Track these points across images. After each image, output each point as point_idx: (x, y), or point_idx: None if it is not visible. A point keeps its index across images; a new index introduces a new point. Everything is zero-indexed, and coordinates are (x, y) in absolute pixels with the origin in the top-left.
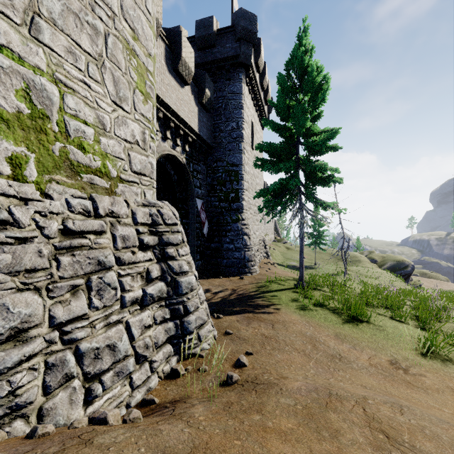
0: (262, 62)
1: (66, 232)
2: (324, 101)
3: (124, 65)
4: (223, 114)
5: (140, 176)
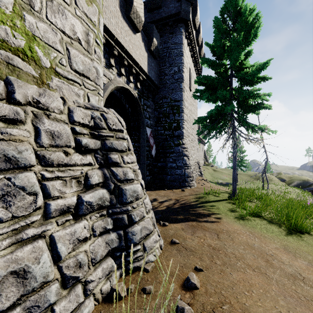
0: (198, 20)
1: None
2: (256, 36)
3: None
4: (167, 61)
5: (82, 77)
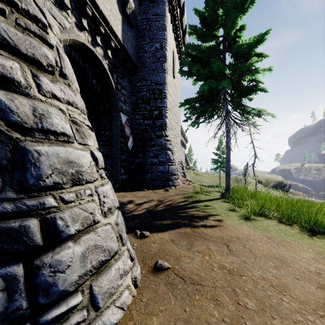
0: None
1: None
2: (253, 2)
3: None
4: (147, 35)
5: None
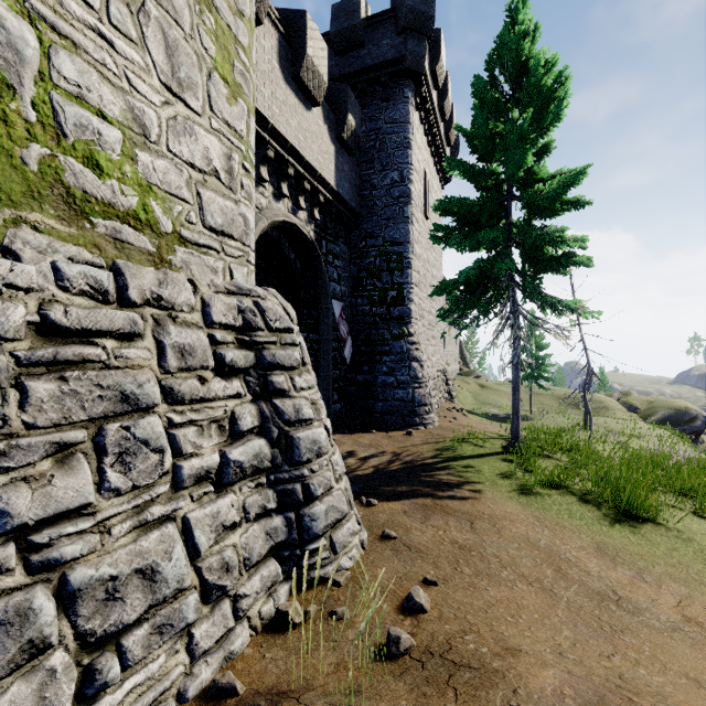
0: (443, 69)
1: (46, 329)
2: (559, 118)
3: (188, 20)
4: (376, 159)
5: (221, 237)
